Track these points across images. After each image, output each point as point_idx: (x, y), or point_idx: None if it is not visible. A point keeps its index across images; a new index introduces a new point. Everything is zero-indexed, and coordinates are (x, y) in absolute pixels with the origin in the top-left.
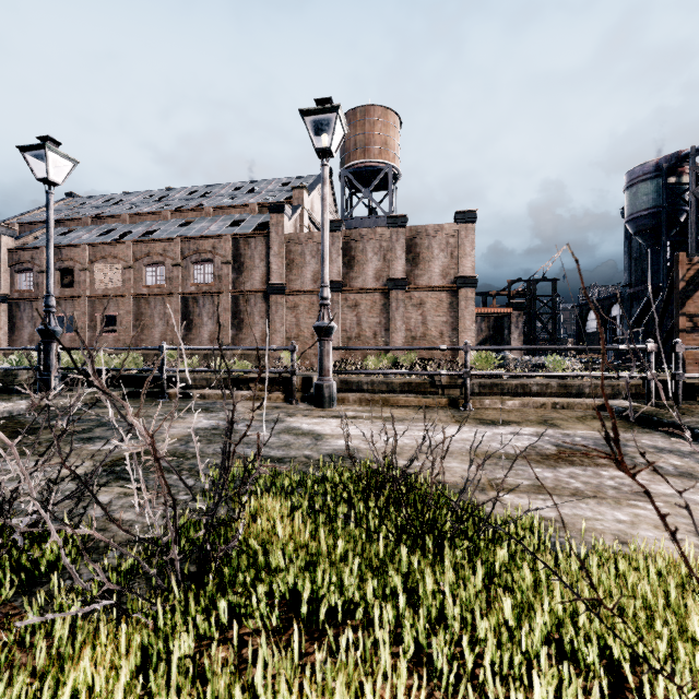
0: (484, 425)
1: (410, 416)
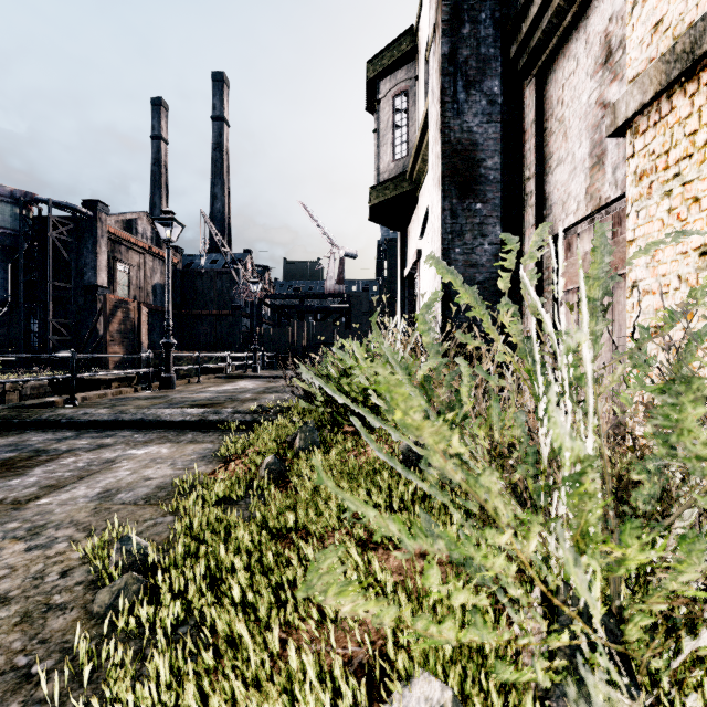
0: (233, 383)
1: (211, 385)
